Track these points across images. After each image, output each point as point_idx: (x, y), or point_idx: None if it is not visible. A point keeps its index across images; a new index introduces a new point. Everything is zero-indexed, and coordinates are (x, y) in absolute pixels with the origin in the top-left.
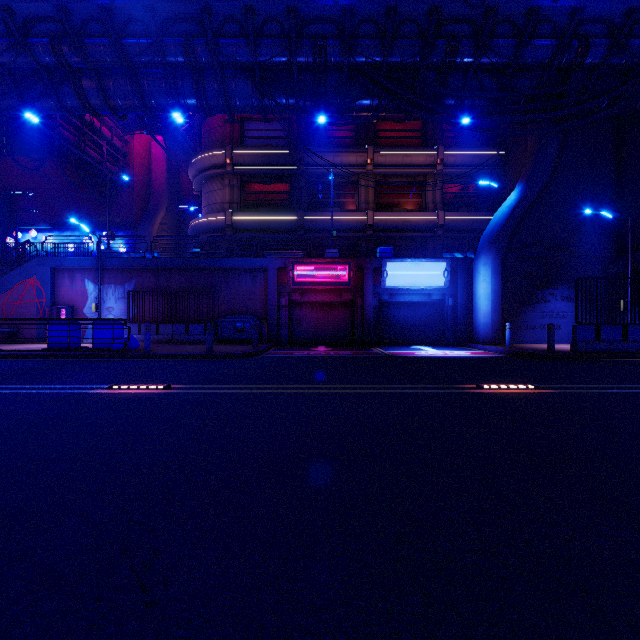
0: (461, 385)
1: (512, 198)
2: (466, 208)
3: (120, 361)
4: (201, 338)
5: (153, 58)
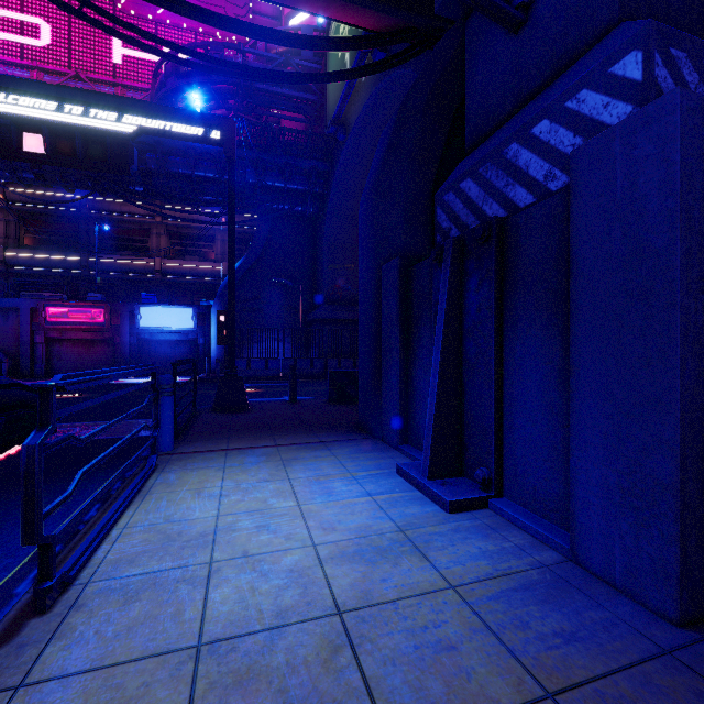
0: None
1: (236, 264)
2: None
3: None
4: None
5: None
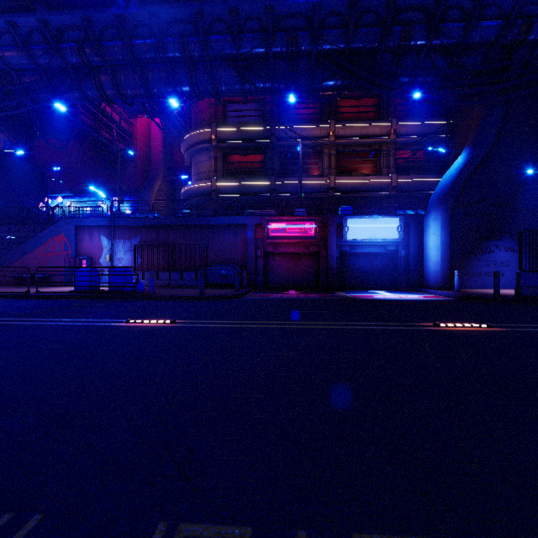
0: (420, 323)
1: (459, 161)
2: (416, 171)
3: (131, 301)
4: (192, 283)
5: (156, 55)
